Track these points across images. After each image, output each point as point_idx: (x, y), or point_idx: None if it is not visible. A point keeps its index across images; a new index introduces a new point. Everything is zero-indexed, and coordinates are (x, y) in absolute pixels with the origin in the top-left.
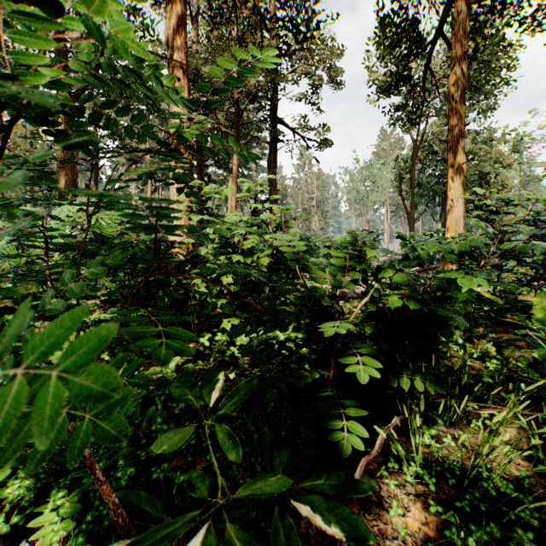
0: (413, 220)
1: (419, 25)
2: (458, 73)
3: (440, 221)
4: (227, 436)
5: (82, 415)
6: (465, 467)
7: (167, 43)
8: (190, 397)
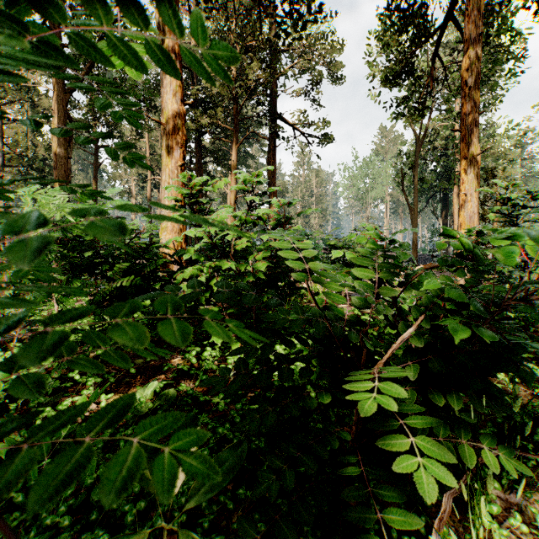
0: (416, 217)
1: (426, 10)
2: (472, 57)
3: (441, 218)
4: None
5: None
6: None
7: (158, 27)
8: (148, 472)
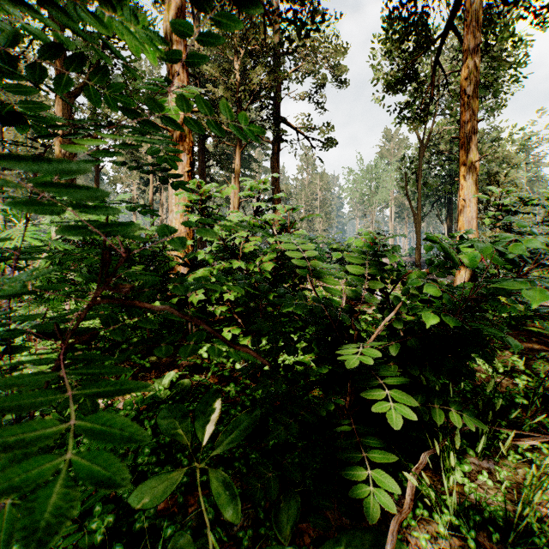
0: (419, 221)
1: (428, 18)
2: (471, 67)
3: (446, 222)
4: (223, 485)
5: (61, 442)
6: (507, 513)
7: (166, 36)
8: (180, 431)
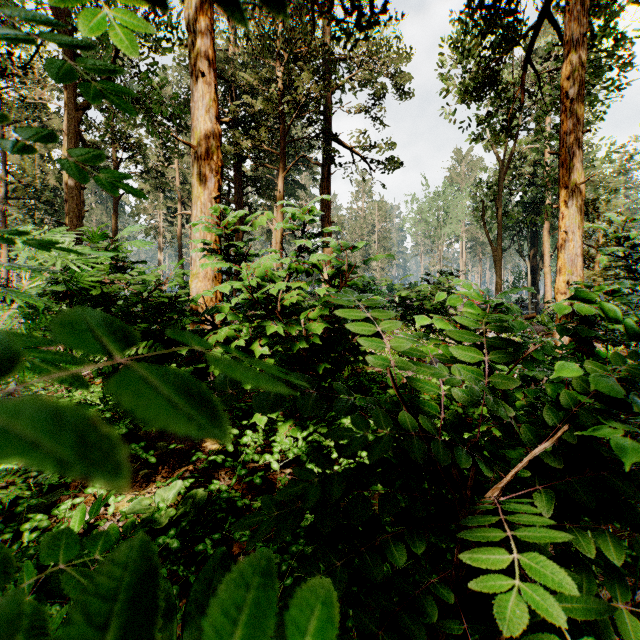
0: (500, 258)
1: (515, 6)
2: (575, 62)
3: (529, 259)
4: None
5: None
6: None
7: (188, 27)
8: None
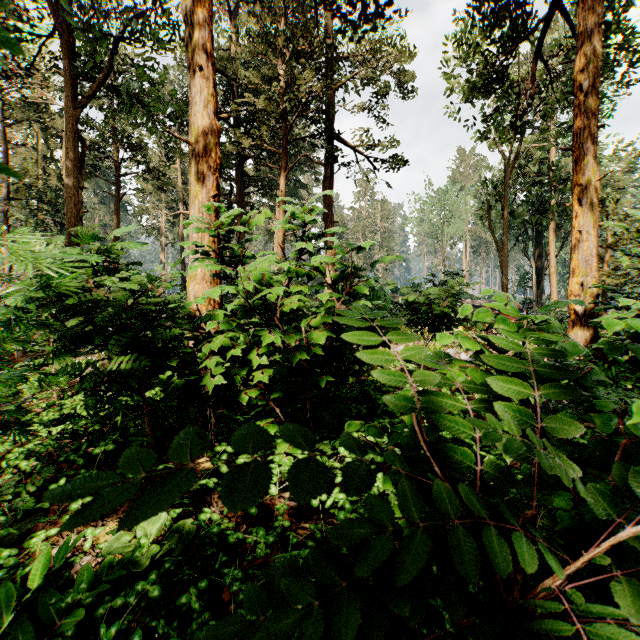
0: (506, 258)
1: None
2: (590, 54)
3: (534, 258)
4: None
5: None
6: None
7: (185, 19)
8: None
